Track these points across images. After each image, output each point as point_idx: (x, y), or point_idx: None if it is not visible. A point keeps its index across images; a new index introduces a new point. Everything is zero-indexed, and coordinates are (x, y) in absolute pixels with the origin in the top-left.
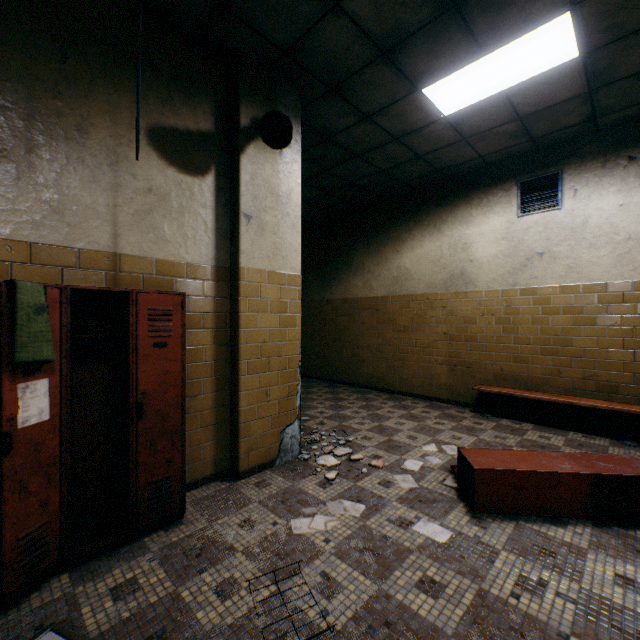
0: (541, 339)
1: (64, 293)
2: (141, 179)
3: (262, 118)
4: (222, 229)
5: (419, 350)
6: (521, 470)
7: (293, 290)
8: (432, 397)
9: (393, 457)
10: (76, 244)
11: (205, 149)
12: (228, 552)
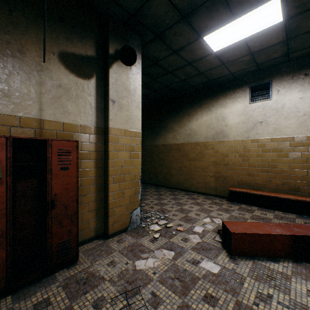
0: (261, 164)
1: (8, 140)
2: (55, 80)
3: (120, 49)
4: (99, 107)
5: (200, 170)
6: (255, 233)
7: (137, 139)
8: (207, 193)
9: (188, 225)
10: (18, 114)
11: (90, 65)
12: (101, 281)
